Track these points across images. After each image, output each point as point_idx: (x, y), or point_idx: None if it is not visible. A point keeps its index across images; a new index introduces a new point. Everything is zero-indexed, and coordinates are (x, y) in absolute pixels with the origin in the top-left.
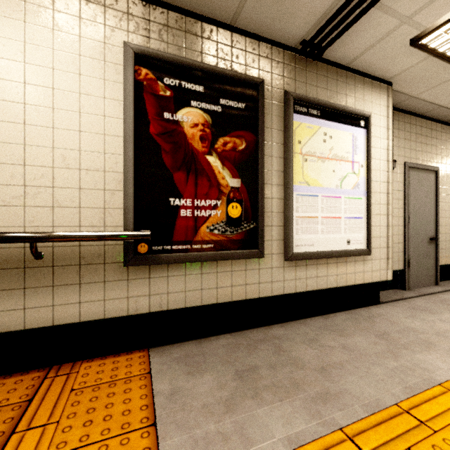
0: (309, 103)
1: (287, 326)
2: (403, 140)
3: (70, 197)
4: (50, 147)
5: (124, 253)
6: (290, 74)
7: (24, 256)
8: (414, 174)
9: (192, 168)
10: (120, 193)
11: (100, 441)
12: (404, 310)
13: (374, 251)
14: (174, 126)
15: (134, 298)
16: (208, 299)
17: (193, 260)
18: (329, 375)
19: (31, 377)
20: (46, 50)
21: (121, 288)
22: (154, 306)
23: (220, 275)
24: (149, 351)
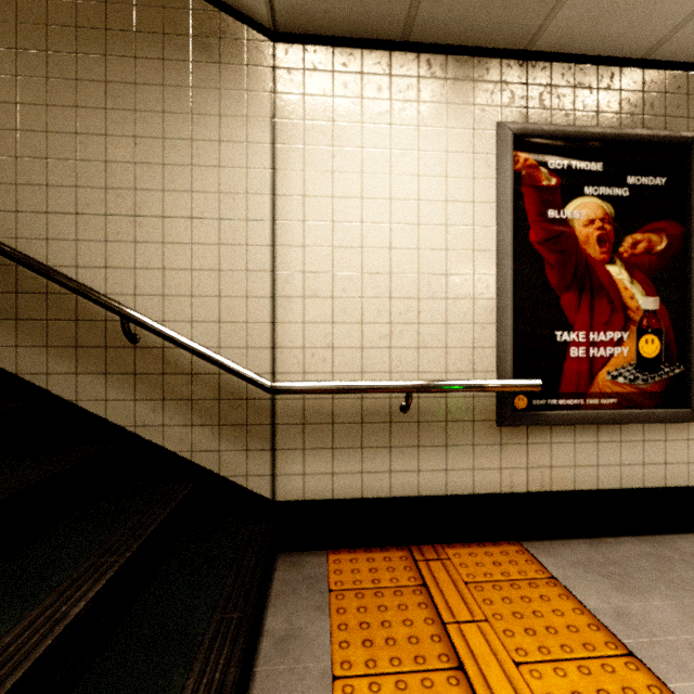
0: None
1: None
2: None
3: (436, 334)
4: (415, 273)
5: (498, 408)
6: None
7: (390, 409)
8: None
9: (586, 286)
10: (491, 327)
11: (569, 659)
12: None
13: None
14: (561, 228)
15: (508, 470)
16: (607, 481)
17: (588, 422)
18: None
19: (397, 557)
20: (411, 154)
21: (493, 455)
22: (533, 483)
23: (625, 446)
24: (522, 545)
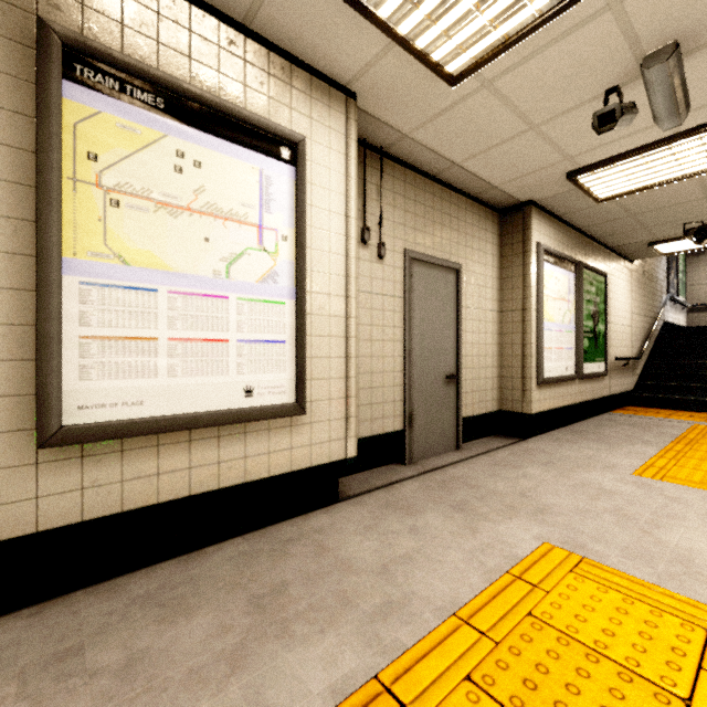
0: (123, 68)
1: (53, 609)
2: (403, 213)
3: None
4: None
5: None
6: None
7: None
8: (421, 271)
9: None
10: None
11: None
12: (369, 512)
13: (317, 406)
14: None
15: None
16: None
17: None
18: None
19: None
20: None
21: None
22: None
23: None
24: None
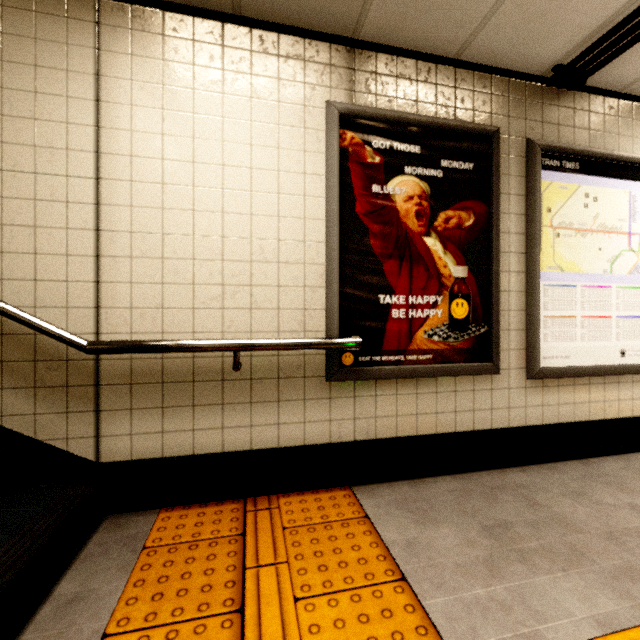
0: (564, 152)
1: (531, 471)
2: None
3: (268, 296)
4: (248, 238)
5: (327, 365)
6: (534, 114)
7: (223, 367)
8: None
9: (406, 254)
10: (321, 290)
11: (347, 589)
12: None
13: None
14: (384, 202)
15: (337, 422)
16: (425, 428)
17: (407, 375)
18: (624, 544)
19: (230, 509)
20: (244, 124)
21: (323, 409)
22: (359, 433)
23: (440, 396)
24: (352, 490)
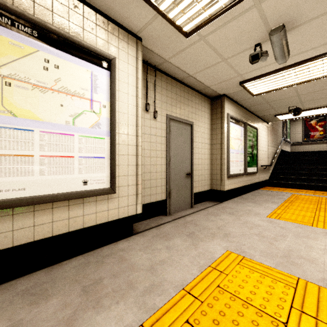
0: (13, 13)
1: None
2: (166, 97)
3: None
4: None
5: None
6: None
7: None
8: (174, 125)
9: None
10: None
11: None
12: (147, 239)
13: (121, 189)
14: None
15: None
16: None
17: None
18: None
19: None
20: None
21: None
22: None
23: None
24: None
